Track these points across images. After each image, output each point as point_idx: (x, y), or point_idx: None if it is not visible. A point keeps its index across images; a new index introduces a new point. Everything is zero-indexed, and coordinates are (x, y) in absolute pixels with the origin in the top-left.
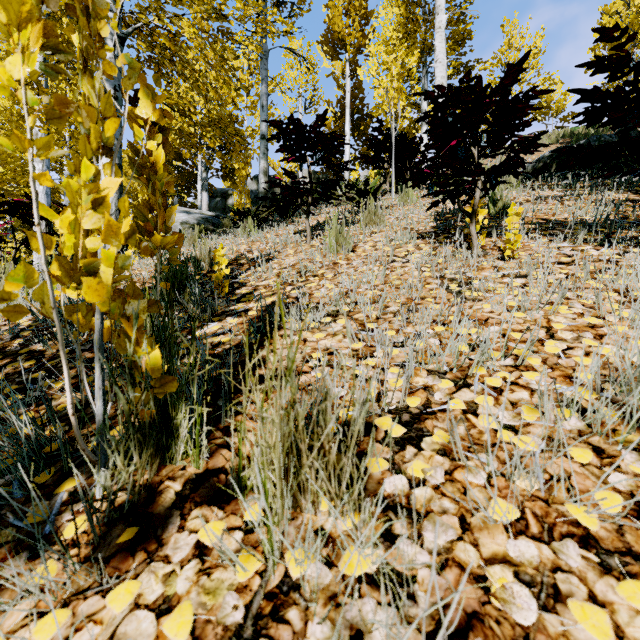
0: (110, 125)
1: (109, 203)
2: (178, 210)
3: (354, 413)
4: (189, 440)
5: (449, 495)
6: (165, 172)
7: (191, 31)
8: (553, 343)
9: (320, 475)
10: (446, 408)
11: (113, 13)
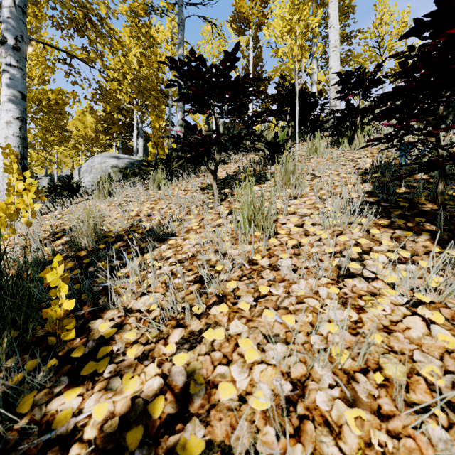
0: None
1: None
2: (110, 155)
3: None
4: None
5: None
6: None
7: None
8: None
9: None
10: None
11: None
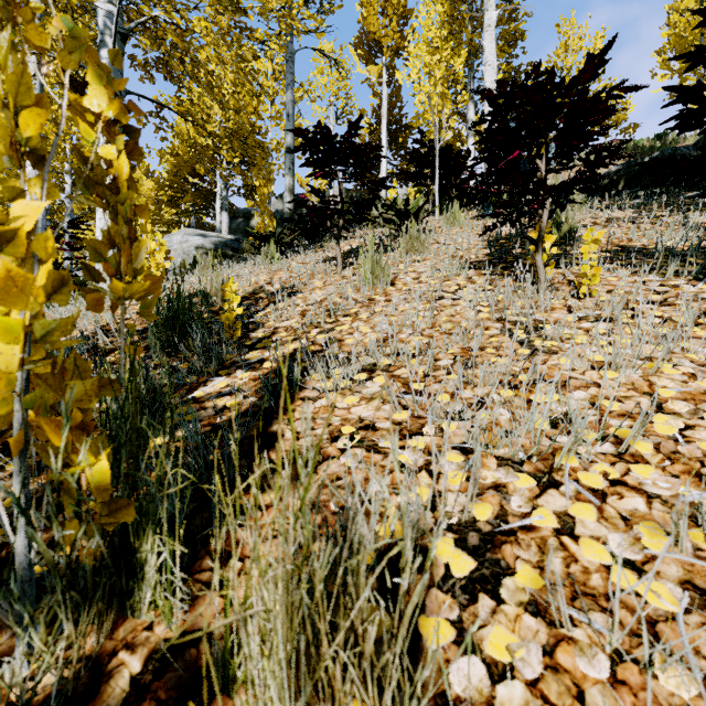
0: (30, 118)
1: (23, 238)
2: (193, 233)
3: (405, 581)
4: (158, 585)
5: (554, 701)
6: (129, 190)
7: (202, 25)
8: (664, 419)
9: (350, 673)
10: (530, 524)
11: (113, 5)
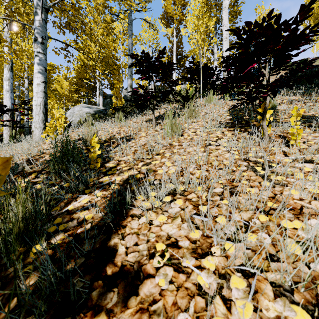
0: None
1: None
2: (84, 106)
3: None
4: None
5: None
6: None
7: (85, 3)
8: None
9: None
10: None
11: None
